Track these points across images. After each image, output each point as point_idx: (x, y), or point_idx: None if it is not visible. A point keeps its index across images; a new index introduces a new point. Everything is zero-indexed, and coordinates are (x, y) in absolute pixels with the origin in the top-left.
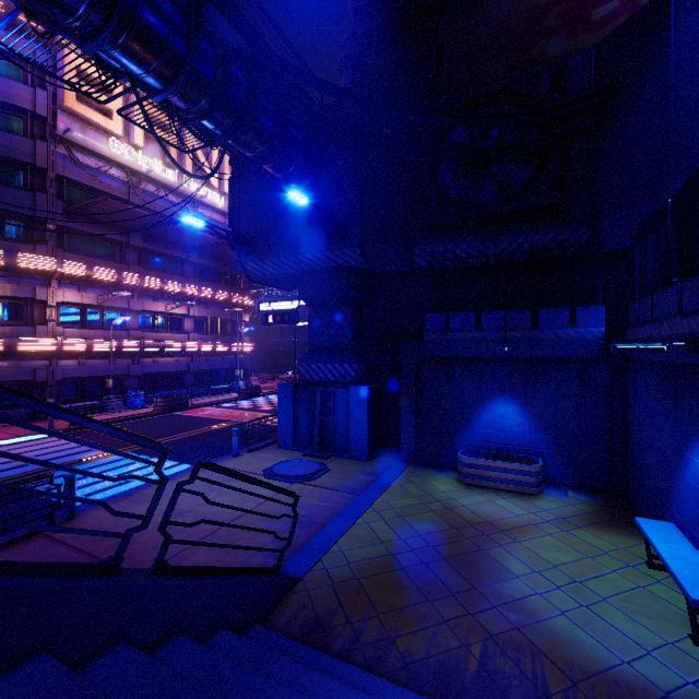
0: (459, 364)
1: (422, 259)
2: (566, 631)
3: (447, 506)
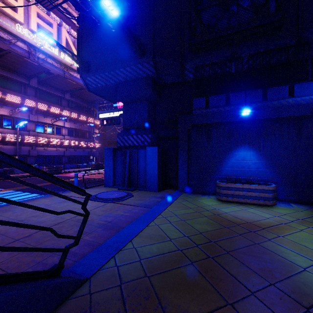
0: (215, 127)
1: (190, 72)
2: None
3: (215, 213)
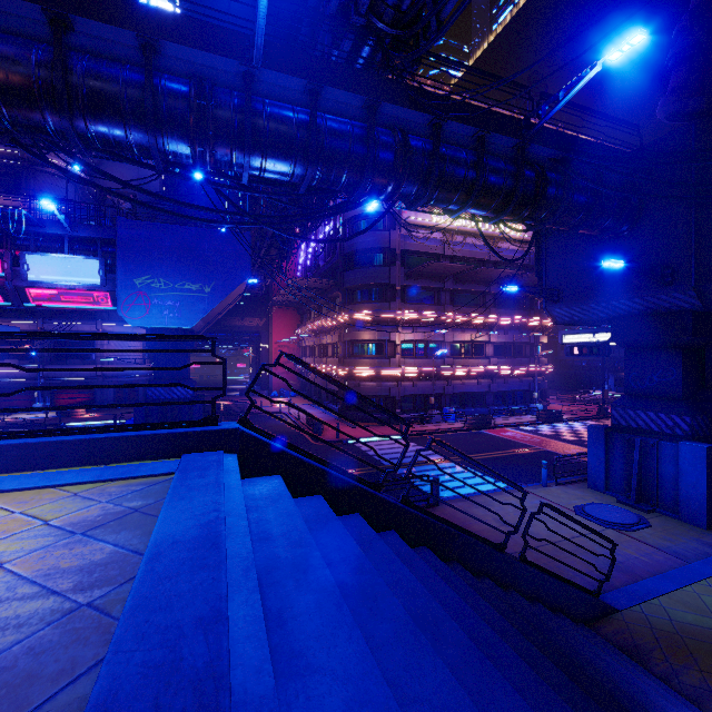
0: None
1: None
2: None
3: None
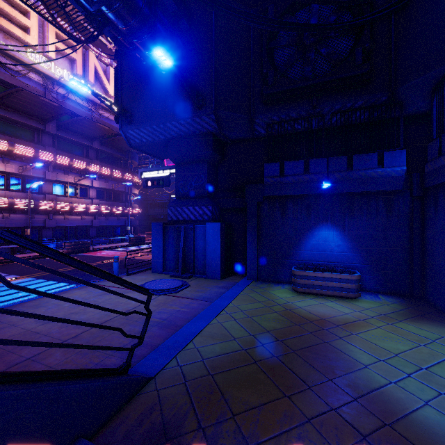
0: (291, 201)
1: (261, 127)
2: (441, 425)
3: (287, 308)
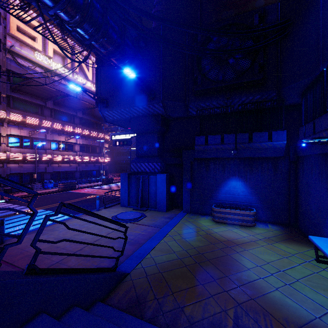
0: (212, 161)
1: (193, 110)
2: (280, 300)
3: (207, 233)
